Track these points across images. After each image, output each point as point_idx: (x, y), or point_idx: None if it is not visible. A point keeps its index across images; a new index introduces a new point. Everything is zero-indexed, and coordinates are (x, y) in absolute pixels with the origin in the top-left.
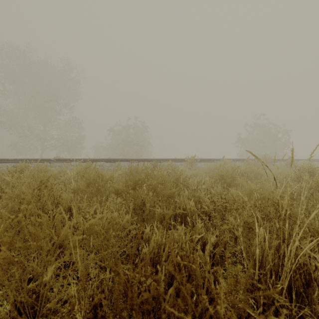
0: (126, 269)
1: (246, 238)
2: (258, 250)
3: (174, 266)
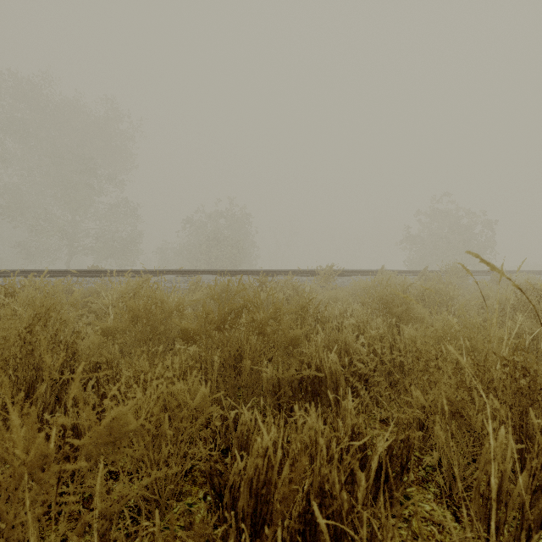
0: (201, 499)
1: (447, 432)
2: (496, 480)
3: (303, 514)
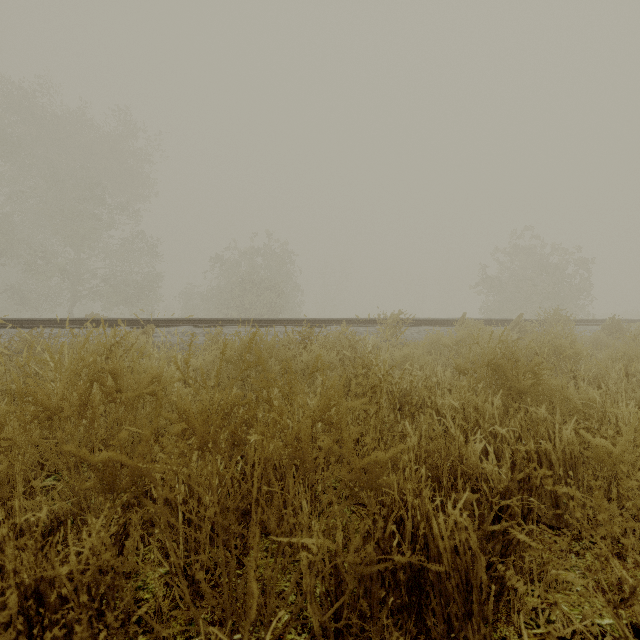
0: None
1: None
2: None
3: None
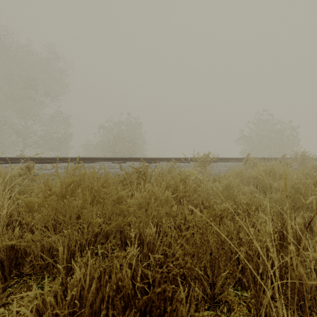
0: None
1: None
2: None
3: None
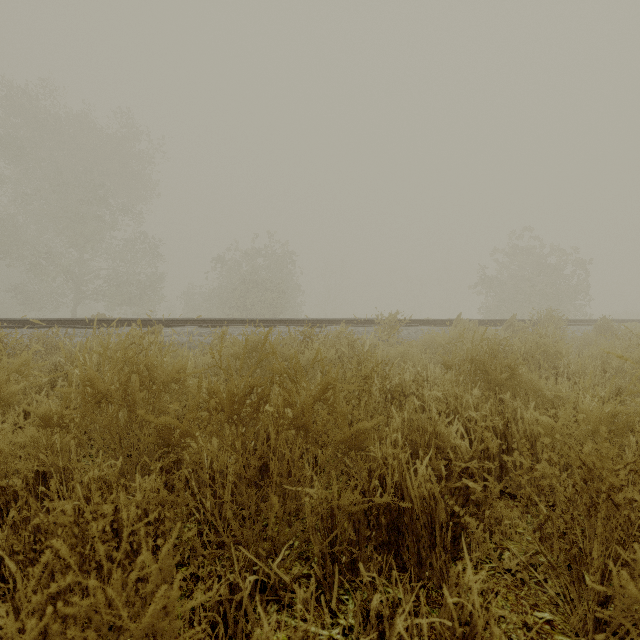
0: None
1: None
2: None
3: None
